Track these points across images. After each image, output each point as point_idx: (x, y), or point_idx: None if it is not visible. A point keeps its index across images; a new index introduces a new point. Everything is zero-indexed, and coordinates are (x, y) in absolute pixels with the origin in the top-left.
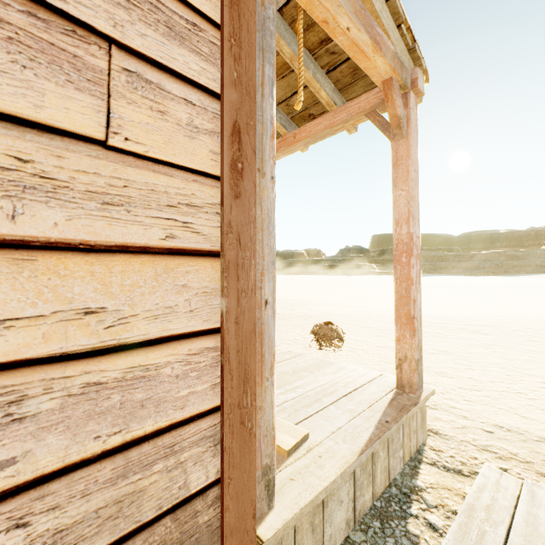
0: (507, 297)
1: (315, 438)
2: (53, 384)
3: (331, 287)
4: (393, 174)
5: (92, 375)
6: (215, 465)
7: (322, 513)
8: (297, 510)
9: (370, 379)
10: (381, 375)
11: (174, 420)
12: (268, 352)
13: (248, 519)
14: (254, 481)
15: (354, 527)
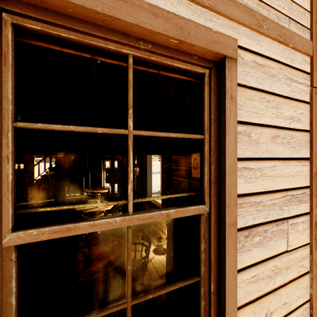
0: None
1: None
2: None
3: None
4: None
5: None
6: None
7: None
8: None
9: None
10: None
11: None
12: None
13: None
14: None
15: None
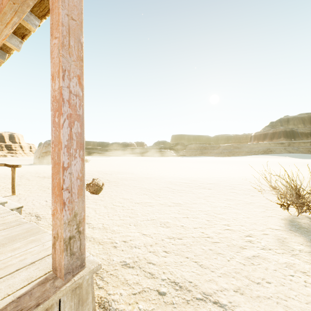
0: (230, 167)
1: None
2: None
3: (143, 163)
4: (51, 21)
5: None
6: None
7: None
8: None
9: (44, 256)
10: None
11: None
12: None
13: None
14: None
15: None
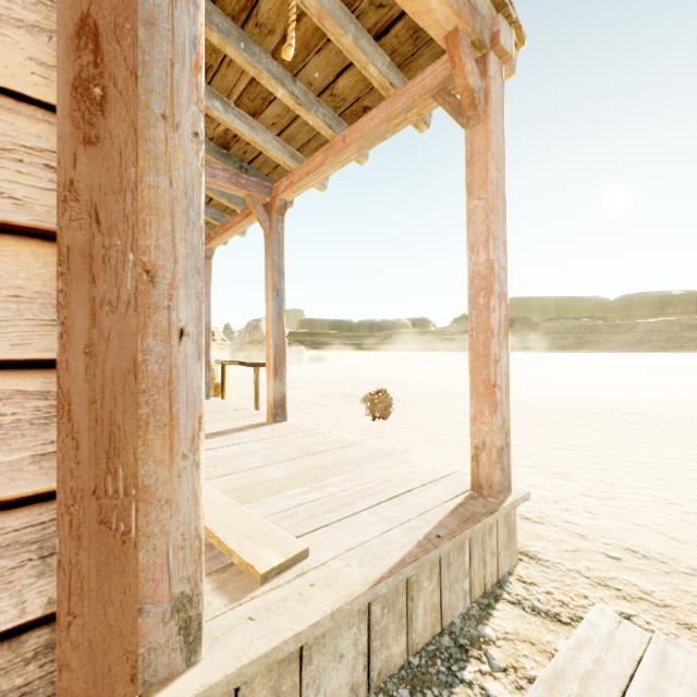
0: (678, 378)
1: (319, 556)
2: None
3: (438, 365)
4: (468, 177)
5: None
6: (42, 591)
7: (298, 674)
8: (233, 669)
9: (439, 476)
10: (456, 472)
11: None
12: (187, 413)
13: (118, 683)
14: (133, 620)
15: (367, 696)
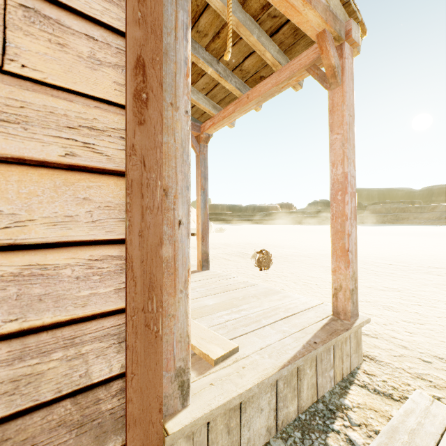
0: None
1: (244, 351)
2: None
3: (299, 234)
4: (330, 120)
5: None
6: (119, 360)
7: (239, 418)
8: (208, 411)
9: (310, 306)
10: (321, 304)
11: (75, 316)
12: (182, 267)
13: (153, 412)
14: (160, 379)
15: (276, 435)
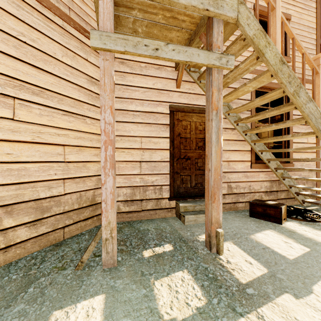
0: None
1: None
2: (304, 163)
3: None
4: None
5: (306, 163)
6: (315, 176)
7: None
8: None
9: None
10: None
11: None
12: (320, 165)
13: (319, 185)
14: None
15: None
